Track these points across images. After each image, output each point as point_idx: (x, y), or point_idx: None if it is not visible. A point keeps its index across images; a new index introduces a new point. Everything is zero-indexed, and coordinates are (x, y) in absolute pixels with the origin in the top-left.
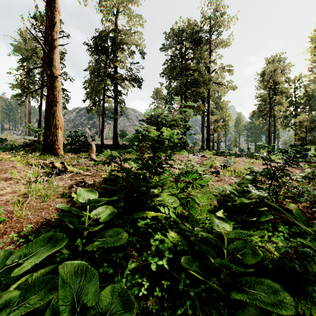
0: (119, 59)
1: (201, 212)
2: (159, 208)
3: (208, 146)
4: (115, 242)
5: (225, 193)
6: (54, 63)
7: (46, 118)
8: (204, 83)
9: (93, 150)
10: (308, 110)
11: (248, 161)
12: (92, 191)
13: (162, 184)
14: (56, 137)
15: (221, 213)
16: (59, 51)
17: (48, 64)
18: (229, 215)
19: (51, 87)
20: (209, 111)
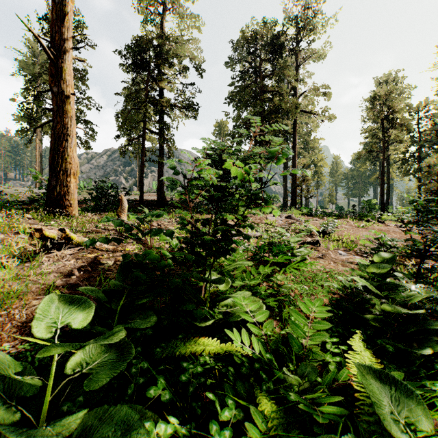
0: (165, 78)
1: (314, 335)
2: (230, 334)
3: (294, 202)
4: None
5: (353, 290)
6: (64, 75)
7: (51, 159)
8: (289, 111)
9: (124, 208)
10: None
11: (356, 224)
12: (79, 301)
13: (232, 269)
14: (67, 188)
15: (360, 340)
16: (72, 58)
17: (54, 77)
18: (364, 334)
19: (58, 111)
20: (295, 152)
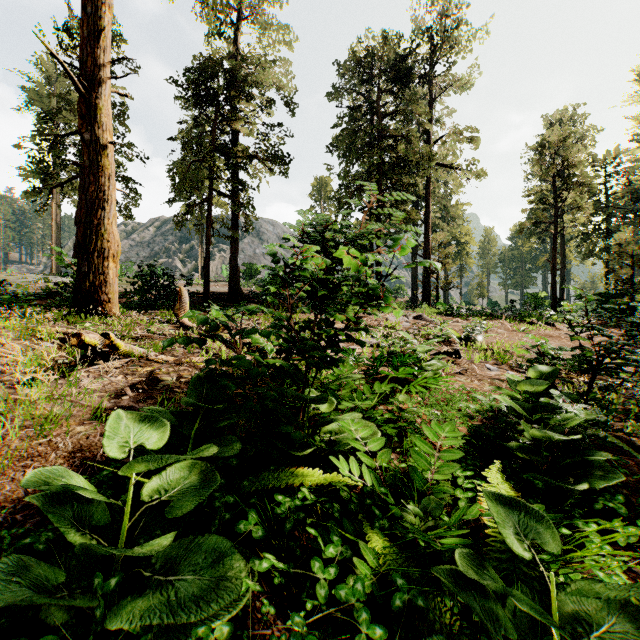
0: (241, 116)
1: (442, 467)
2: (336, 461)
3: (427, 296)
4: (204, 593)
5: (495, 413)
6: (99, 116)
7: (82, 235)
8: (419, 164)
9: (184, 304)
10: (634, 221)
11: (514, 327)
12: (152, 419)
13: (337, 387)
14: (103, 276)
15: (498, 472)
16: (111, 91)
17: (85, 119)
18: (508, 468)
19: (92, 168)
20: (429, 224)
